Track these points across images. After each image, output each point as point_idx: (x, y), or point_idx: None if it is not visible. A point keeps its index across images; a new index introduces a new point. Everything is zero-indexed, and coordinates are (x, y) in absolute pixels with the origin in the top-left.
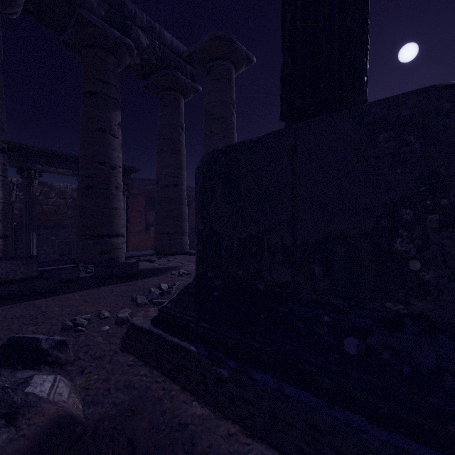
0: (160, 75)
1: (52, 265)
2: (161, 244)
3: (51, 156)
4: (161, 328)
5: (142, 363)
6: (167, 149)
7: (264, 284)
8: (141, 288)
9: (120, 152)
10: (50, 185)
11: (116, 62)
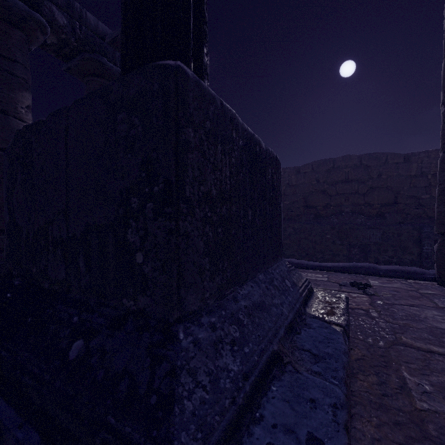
0: (83, 58)
1: None
2: None
3: None
4: None
5: None
6: None
7: (50, 282)
8: None
9: None
10: None
11: (25, 37)
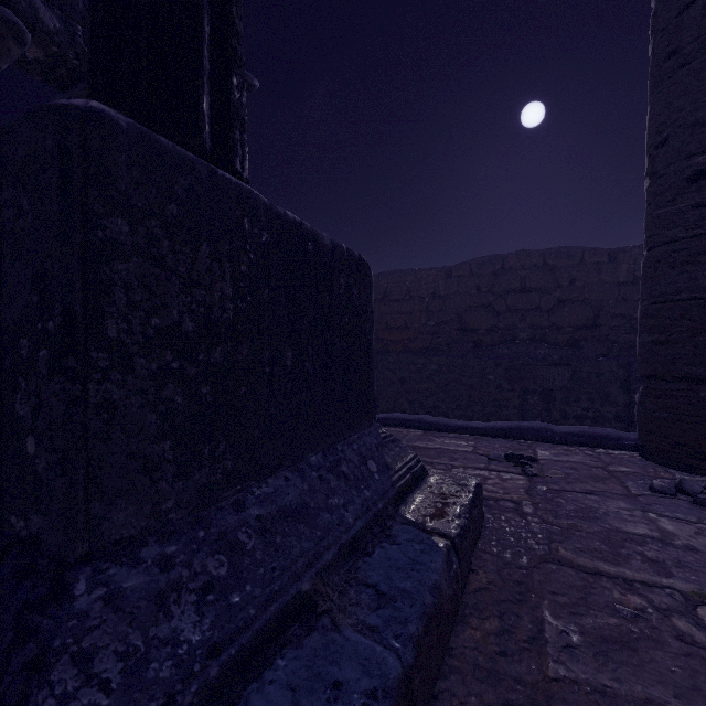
0: None
1: None
2: None
3: None
4: None
5: None
6: None
7: None
8: None
9: None
10: None
11: None
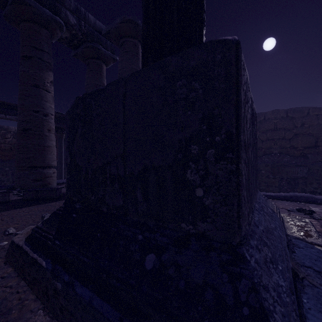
0: (86, 46)
1: None
2: None
3: (1, 105)
4: (29, 245)
5: (16, 275)
6: None
7: (107, 207)
8: (55, 208)
9: (52, 103)
10: (6, 129)
11: (49, 34)
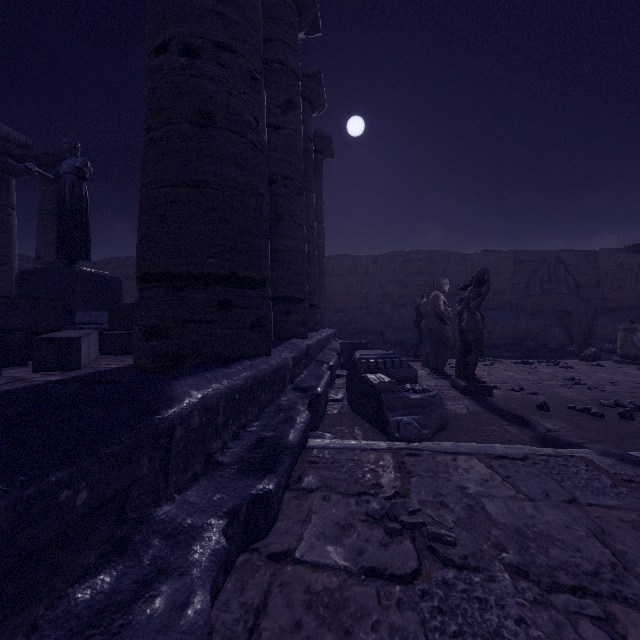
0: None
1: None
2: None
3: None
4: None
5: None
6: None
7: None
8: None
9: None
10: None
11: None
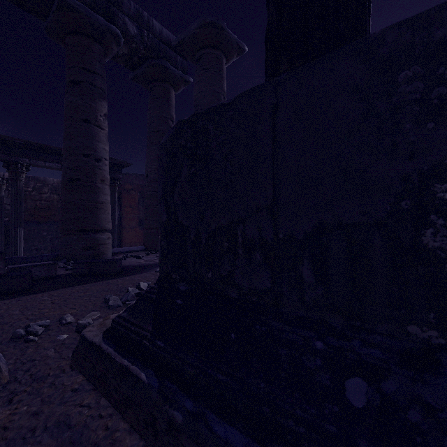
0: (149, 65)
1: (33, 261)
2: (150, 240)
3: (39, 149)
4: (111, 345)
5: (90, 387)
6: (156, 142)
7: (238, 290)
8: (118, 288)
9: (106, 144)
10: (43, 181)
11: (102, 50)
